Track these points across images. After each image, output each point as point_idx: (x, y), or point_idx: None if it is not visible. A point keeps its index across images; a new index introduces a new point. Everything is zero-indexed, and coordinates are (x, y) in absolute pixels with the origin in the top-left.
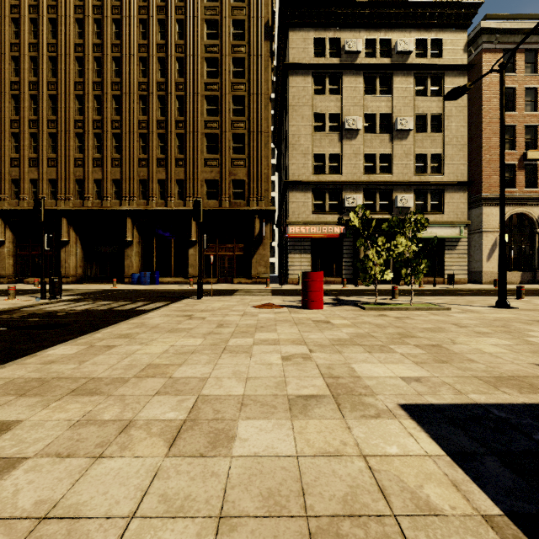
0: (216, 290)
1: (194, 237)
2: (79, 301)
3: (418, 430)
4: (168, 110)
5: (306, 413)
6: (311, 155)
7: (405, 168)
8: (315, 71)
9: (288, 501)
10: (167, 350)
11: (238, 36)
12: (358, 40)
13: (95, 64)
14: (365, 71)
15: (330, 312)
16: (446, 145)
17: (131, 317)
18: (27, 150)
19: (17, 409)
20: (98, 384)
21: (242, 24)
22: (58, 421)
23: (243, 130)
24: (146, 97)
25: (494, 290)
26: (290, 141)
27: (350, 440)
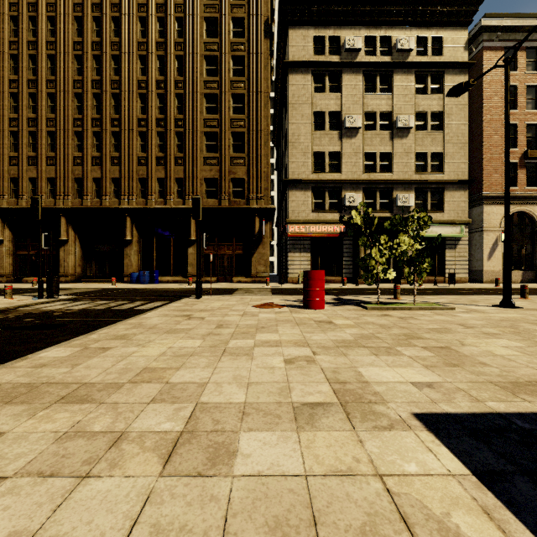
0: (216, 289)
1: (194, 236)
2: (77, 300)
3: (436, 444)
4: (168, 109)
5: (313, 424)
6: (311, 153)
7: (405, 166)
8: (315, 69)
9: (298, 533)
10: (164, 353)
11: (238, 34)
12: (358, 37)
13: (94, 62)
14: (365, 69)
15: (332, 311)
16: (447, 143)
17: (129, 316)
18: (26, 148)
19: (0, 419)
20: (90, 390)
21: (241, 21)
22: (44, 433)
23: (243, 129)
24: (145, 95)
25: (496, 290)
26: (289, 139)
27: (363, 455)
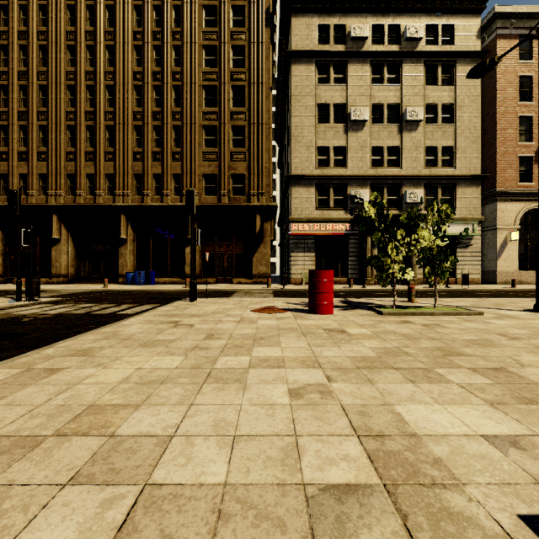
0: (214, 290)
1: None
2: (59, 303)
3: None
4: (164, 101)
5: None
6: (314, 148)
7: (414, 161)
8: (319, 59)
9: None
10: (128, 377)
11: (238, 23)
12: (364, 25)
13: (87, 53)
14: (372, 58)
15: (342, 317)
16: (458, 137)
17: (107, 323)
18: (16, 143)
19: None
20: None
21: (242, 9)
22: None
23: (243, 122)
24: (141, 87)
25: (514, 291)
26: (292, 133)
27: None
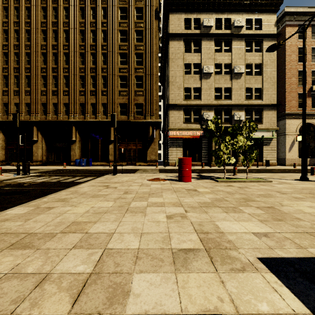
0: (126, 169)
1: (113, 138)
2: (40, 176)
3: (279, 285)
4: (97, 61)
5: (186, 267)
6: (182, 88)
7: (239, 96)
8: (185, 38)
9: None
10: (88, 211)
11: (139, 17)
12: (211, 19)
13: (53, 34)
14: (215, 38)
15: (196, 183)
16: (264, 82)
17: (70, 186)
18: (12, 85)
19: None
20: (33, 238)
21: (141, 9)
22: None
23: (142, 74)
24: (83, 53)
25: (294, 170)
26: (170, 80)
27: (226, 295)
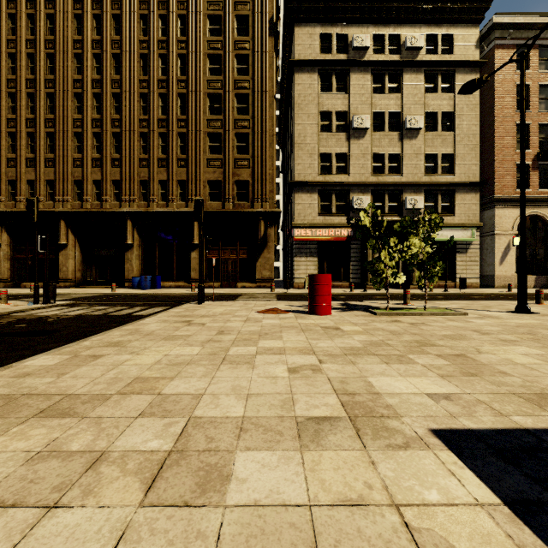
0: (219, 294)
1: (197, 240)
2: (74, 305)
3: (459, 467)
4: (170, 109)
5: (318, 442)
6: (317, 155)
7: (415, 168)
8: (321, 68)
9: None
10: (159, 361)
11: (242, 32)
12: (366, 35)
13: (94, 61)
14: (373, 67)
15: (339, 317)
16: (458, 144)
17: (126, 322)
18: (24, 150)
19: None
20: (74, 402)
21: (246, 19)
22: (14, 453)
23: (247, 130)
24: (146, 95)
25: (509, 295)
26: (295, 140)
27: (376, 480)
